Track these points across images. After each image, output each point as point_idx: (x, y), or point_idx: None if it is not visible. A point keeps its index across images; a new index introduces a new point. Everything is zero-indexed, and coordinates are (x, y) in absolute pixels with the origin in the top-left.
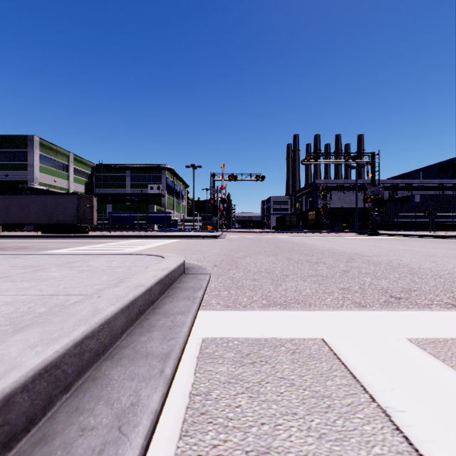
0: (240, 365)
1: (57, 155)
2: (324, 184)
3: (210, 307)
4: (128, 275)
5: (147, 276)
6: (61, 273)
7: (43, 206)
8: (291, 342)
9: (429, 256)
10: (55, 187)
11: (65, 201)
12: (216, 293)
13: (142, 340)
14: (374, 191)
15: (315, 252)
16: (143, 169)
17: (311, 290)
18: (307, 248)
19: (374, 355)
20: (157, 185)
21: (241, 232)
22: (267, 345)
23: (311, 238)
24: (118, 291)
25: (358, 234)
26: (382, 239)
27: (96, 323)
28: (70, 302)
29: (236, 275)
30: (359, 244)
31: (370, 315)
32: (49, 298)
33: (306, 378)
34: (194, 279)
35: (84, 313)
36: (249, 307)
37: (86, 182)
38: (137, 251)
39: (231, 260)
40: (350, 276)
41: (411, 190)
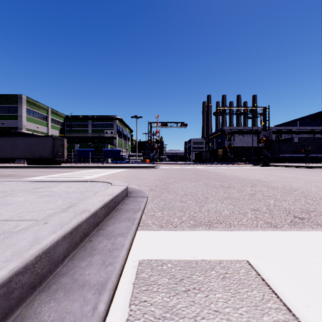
0: (174, 293)
1: (39, 109)
2: (229, 130)
3: (147, 227)
4: (79, 199)
5: (94, 201)
6: (25, 197)
7: (28, 145)
8: (219, 265)
9: (311, 182)
10: (38, 131)
11: (43, 141)
12: (152, 213)
13: (81, 266)
14: (265, 134)
15: (226, 179)
16: (100, 119)
17: (228, 211)
18: (219, 175)
19: (300, 280)
20: (110, 130)
21: (170, 164)
22: (198, 269)
23: (221, 168)
24: (65, 216)
25: (254, 165)
26: (272, 168)
27: (31, 256)
28: (18, 228)
29: (167, 197)
30: (256, 172)
31: (283, 235)
32: (1, 224)
33: (241, 312)
34: (135, 202)
35: (22, 244)
36: (179, 227)
37: (60, 128)
38: (93, 178)
39: (163, 185)
40: (256, 198)
41: (291, 134)
